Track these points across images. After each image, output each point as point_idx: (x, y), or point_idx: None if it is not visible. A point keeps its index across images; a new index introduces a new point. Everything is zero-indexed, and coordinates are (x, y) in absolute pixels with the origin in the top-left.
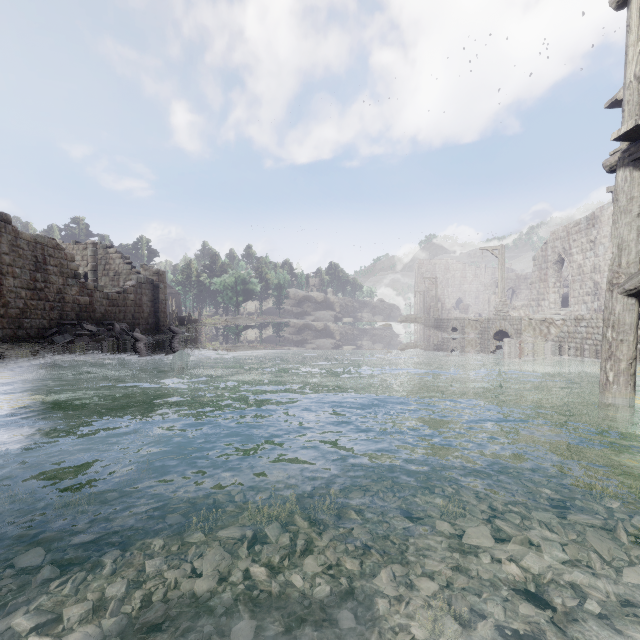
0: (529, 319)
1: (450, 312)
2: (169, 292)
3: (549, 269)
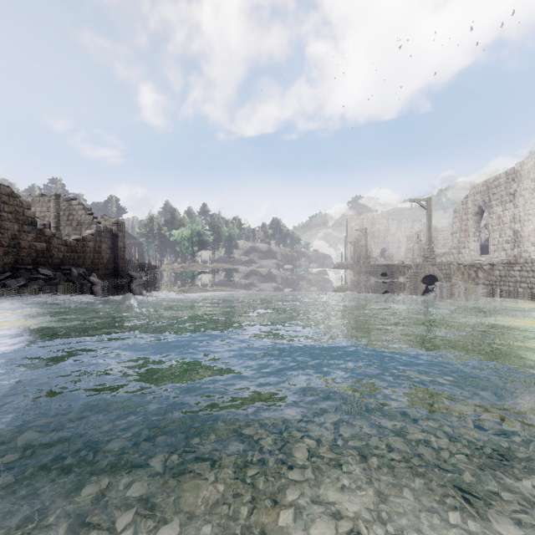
0: (458, 264)
1: (377, 260)
2: (133, 242)
3: (469, 220)
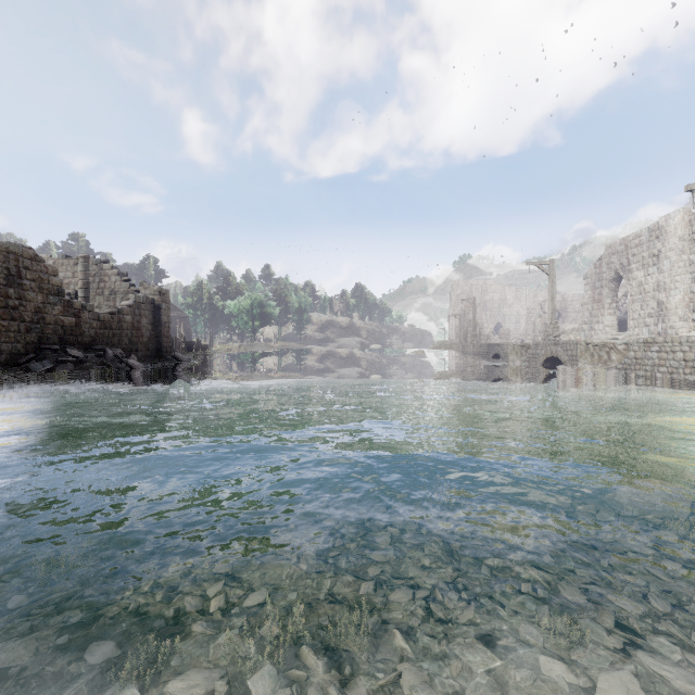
0: (586, 343)
1: (489, 338)
2: (177, 316)
3: (604, 288)
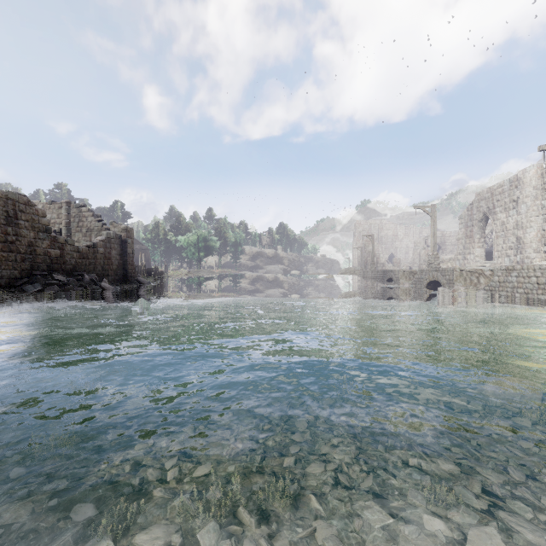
0: (460, 270)
1: (384, 265)
2: (139, 248)
3: (474, 226)
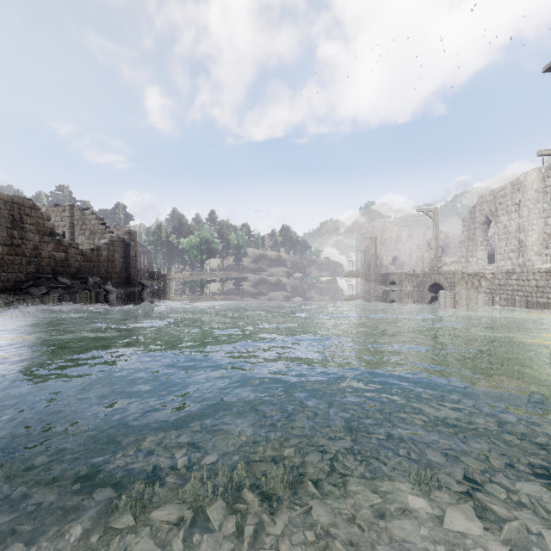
0: (462, 273)
1: (388, 268)
2: (142, 250)
3: (477, 229)
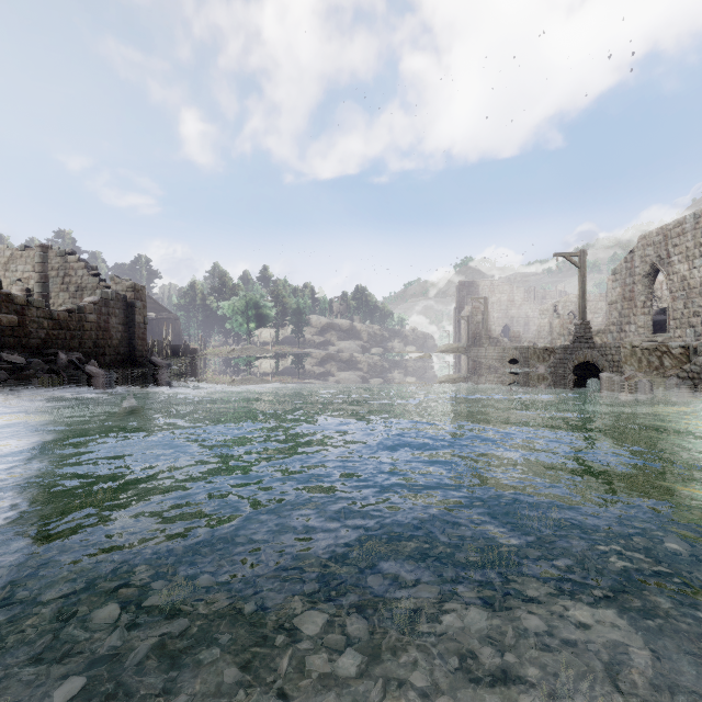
0: (633, 347)
1: (499, 341)
2: (166, 317)
3: (637, 284)
